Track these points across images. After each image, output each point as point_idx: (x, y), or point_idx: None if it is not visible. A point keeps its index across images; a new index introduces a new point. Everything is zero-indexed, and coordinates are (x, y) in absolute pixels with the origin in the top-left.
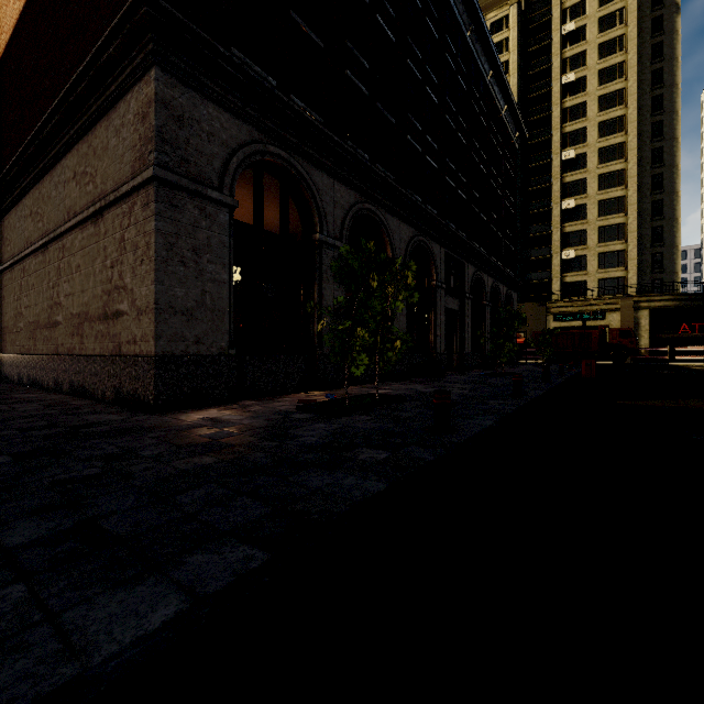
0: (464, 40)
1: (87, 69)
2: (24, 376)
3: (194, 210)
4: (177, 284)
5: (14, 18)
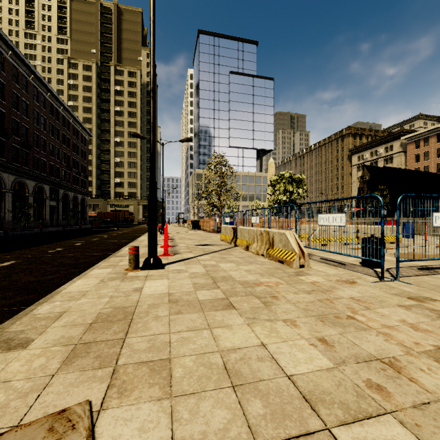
0: (59, 112)
1: None
2: None
3: None
4: None
5: None
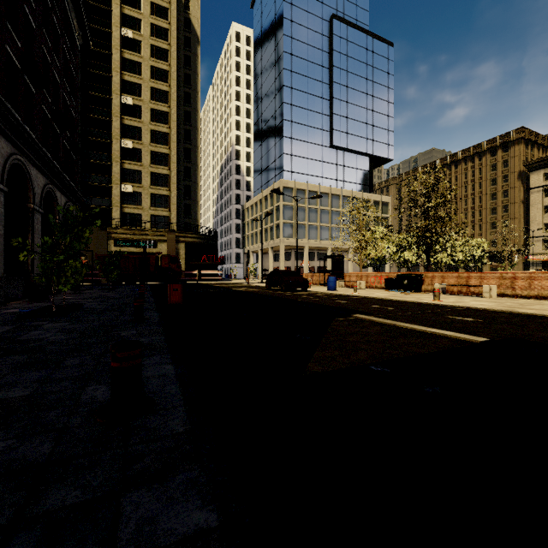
0: None
1: None
2: None
3: None
4: None
5: None
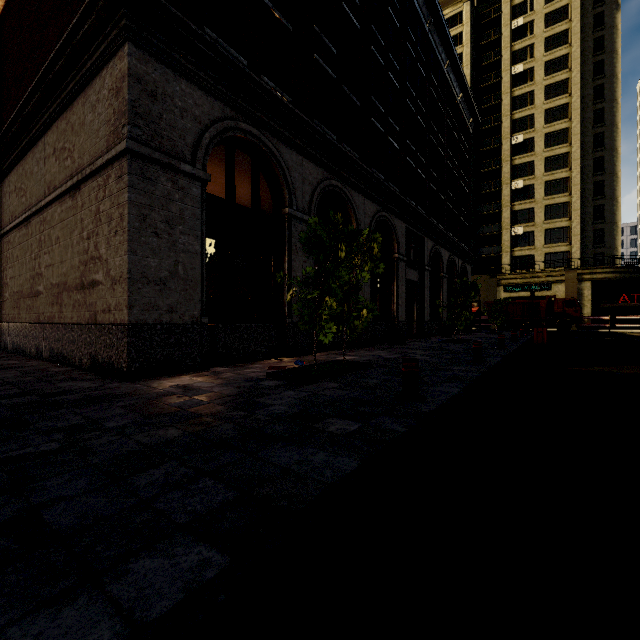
0: (423, 30)
1: (64, 47)
2: (9, 343)
3: (167, 183)
4: (150, 254)
5: (1, 4)
